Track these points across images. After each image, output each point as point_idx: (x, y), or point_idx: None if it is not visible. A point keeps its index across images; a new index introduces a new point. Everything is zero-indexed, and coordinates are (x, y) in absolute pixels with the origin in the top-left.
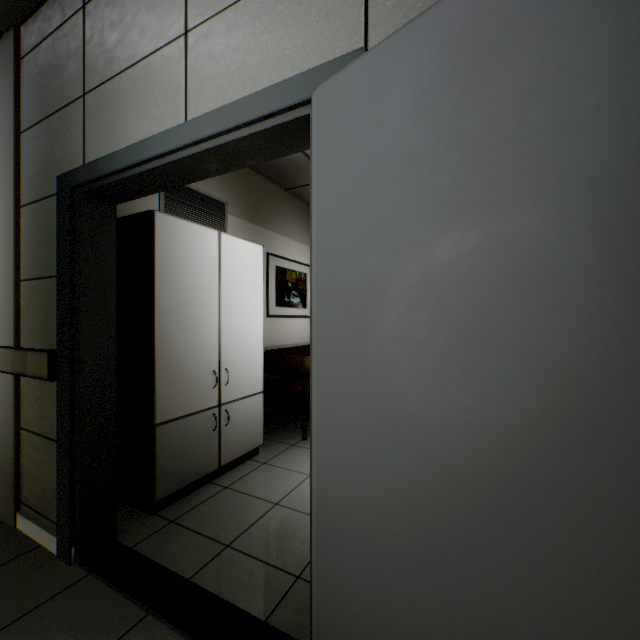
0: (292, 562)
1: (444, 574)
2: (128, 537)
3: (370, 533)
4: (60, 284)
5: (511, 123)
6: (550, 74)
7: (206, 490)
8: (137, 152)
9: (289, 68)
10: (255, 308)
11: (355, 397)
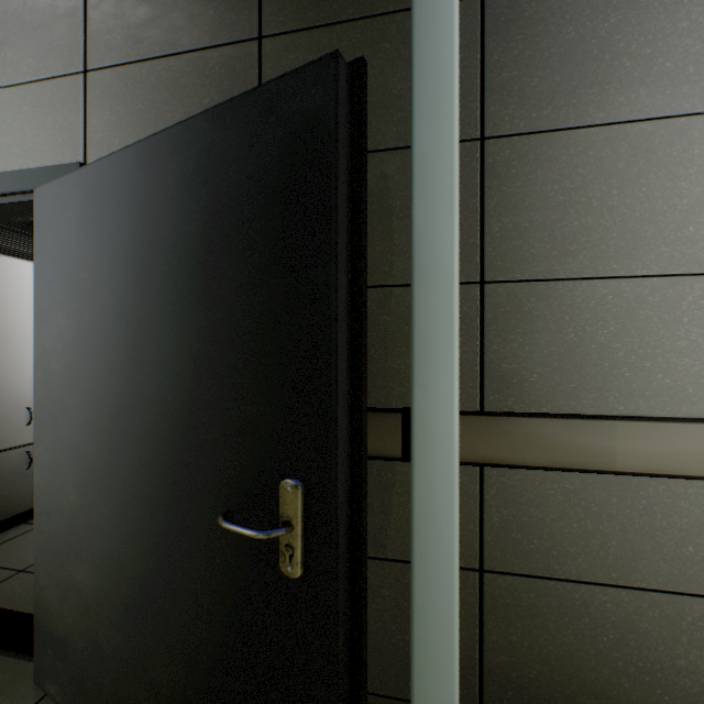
0: None
1: (87, 509)
2: None
3: (60, 499)
4: None
5: (107, 251)
6: (117, 230)
7: (16, 530)
8: None
9: (33, 159)
10: None
11: (54, 410)
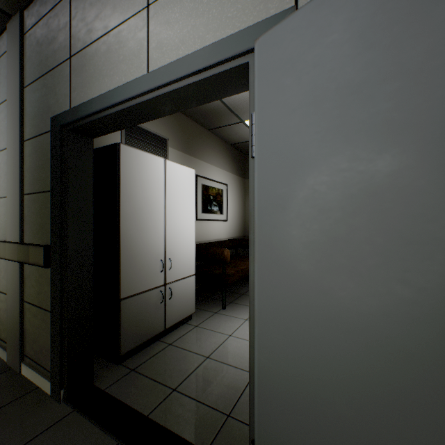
0: (223, 403)
1: (384, 442)
2: (101, 382)
3: (309, 399)
4: (53, 197)
5: None
6: None
7: (156, 346)
8: (110, 97)
9: (231, 27)
10: (189, 214)
11: (294, 287)
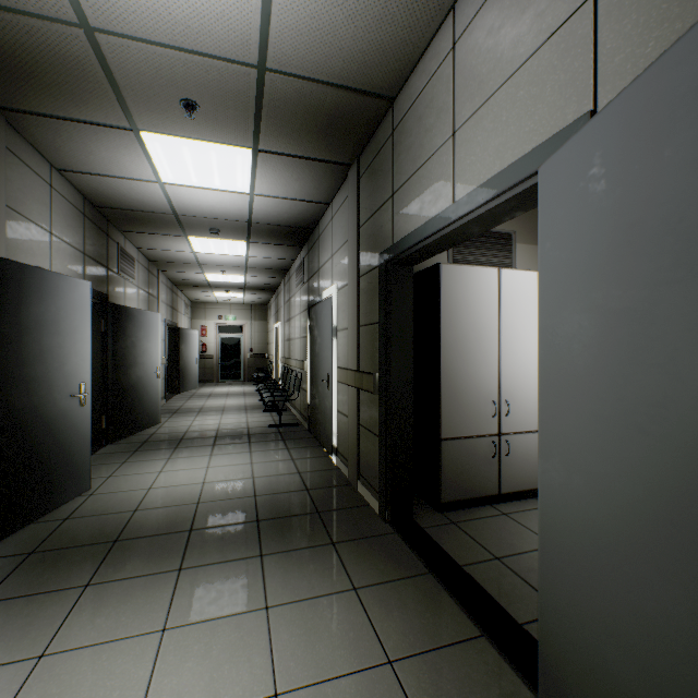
0: None
1: (628, 581)
2: (420, 520)
3: (576, 539)
4: (379, 328)
5: (676, 192)
6: None
7: (485, 510)
8: (422, 232)
9: (527, 143)
10: None
11: (566, 424)
